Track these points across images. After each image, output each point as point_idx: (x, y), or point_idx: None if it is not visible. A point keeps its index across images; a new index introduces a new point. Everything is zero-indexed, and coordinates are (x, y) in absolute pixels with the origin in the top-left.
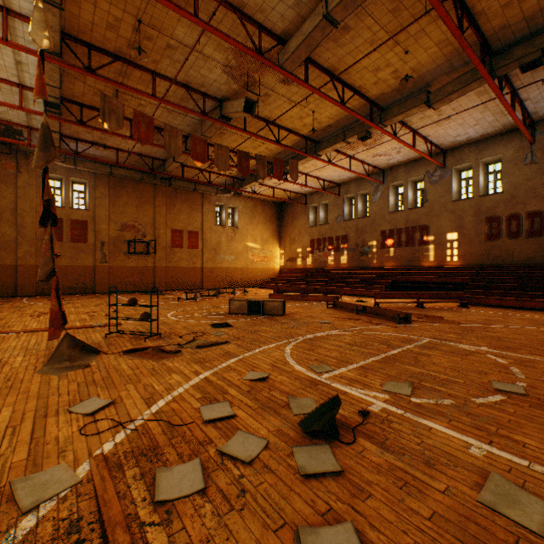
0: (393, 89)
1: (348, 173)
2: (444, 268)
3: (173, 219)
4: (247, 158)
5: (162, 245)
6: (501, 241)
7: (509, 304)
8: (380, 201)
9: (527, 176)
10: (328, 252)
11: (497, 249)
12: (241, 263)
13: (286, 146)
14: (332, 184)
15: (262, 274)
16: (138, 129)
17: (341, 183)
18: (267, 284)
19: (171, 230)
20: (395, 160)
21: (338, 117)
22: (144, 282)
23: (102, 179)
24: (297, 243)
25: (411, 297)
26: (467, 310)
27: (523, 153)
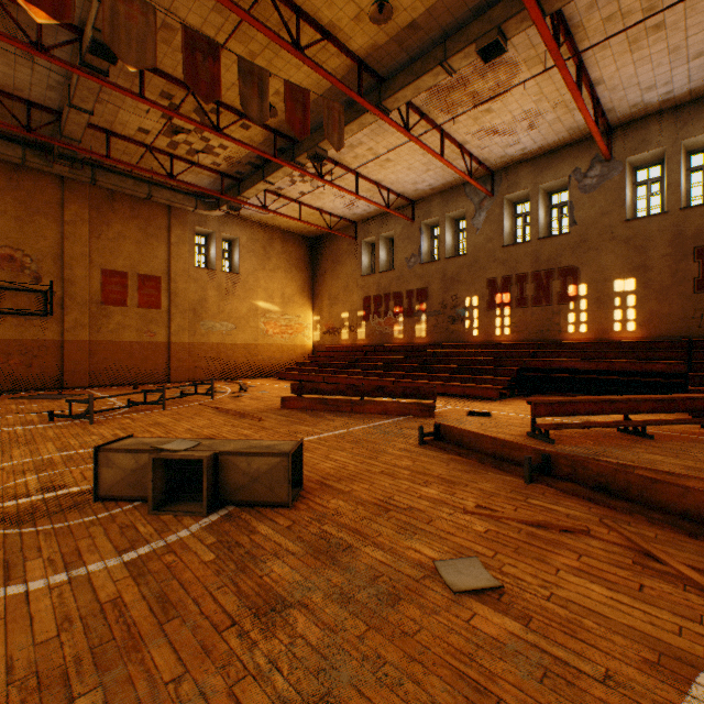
0: None
1: (432, 177)
2: (613, 343)
3: (106, 251)
4: (214, 57)
5: (81, 298)
6: None
7: None
8: (486, 228)
9: None
10: (394, 317)
11: None
12: (246, 335)
13: (317, 66)
14: (402, 199)
15: (283, 356)
16: None
17: (416, 199)
18: (289, 372)
19: (101, 271)
20: (519, 147)
21: None
22: (38, 371)
23: None
24: (341, 304)
25: (616, 409)
26: None
27: None
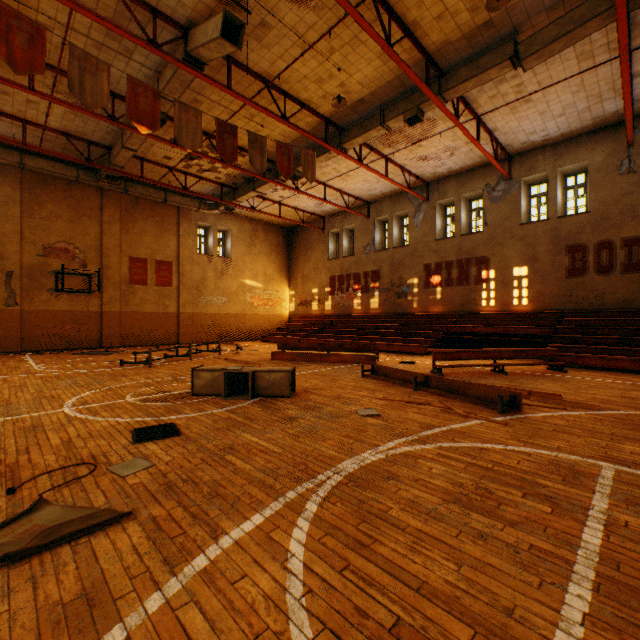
0: (464, 34)
1: (382, 186)
2: (511, 314)
3: (133, 243)
4: (234, 135)
5: (114, 279)
6: (588, 278)
7: (621, 366)
8: (423, 225)
9: (623, 190)
10: (354, 292)
11: (582, 288)
12: (236, 307)
13: (297, 127)
14: (360, 201)
15: (265, 323)
16: (9, 41)
17: (371, 200)
18: (271, 336)
19: (128, 259)
20: (445, 168)
21: (376, 85)
22: (84, 335)
23: (8, 174)
24: (312, 281)
25: (486, 356)
26: (570, 377)
27: (617, 159)
